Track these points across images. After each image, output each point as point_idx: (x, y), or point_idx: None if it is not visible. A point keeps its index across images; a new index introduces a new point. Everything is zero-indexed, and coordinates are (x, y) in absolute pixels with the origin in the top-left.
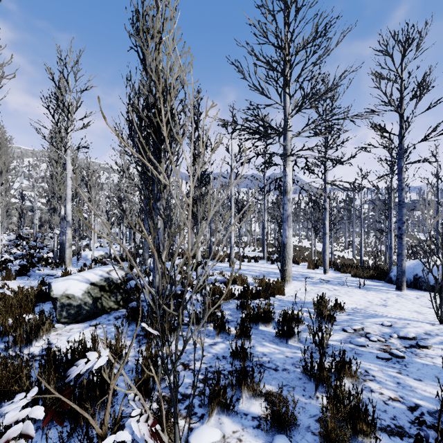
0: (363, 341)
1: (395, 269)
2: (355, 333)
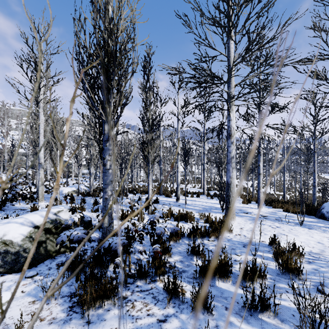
0: None
1: (326, 206)
2: None
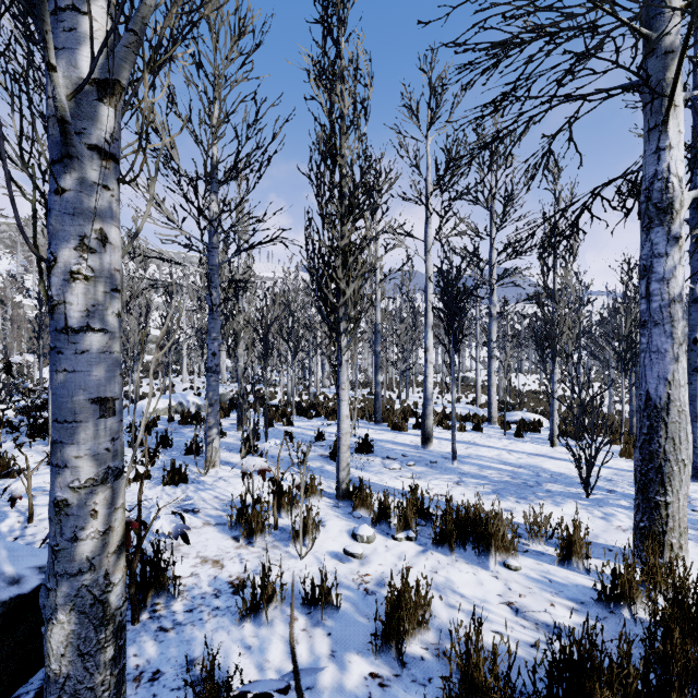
0: None
1: None
2: None
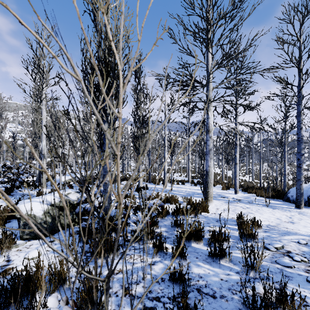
0: (289, 262)
1: (292, 191)
2: (277, 252)
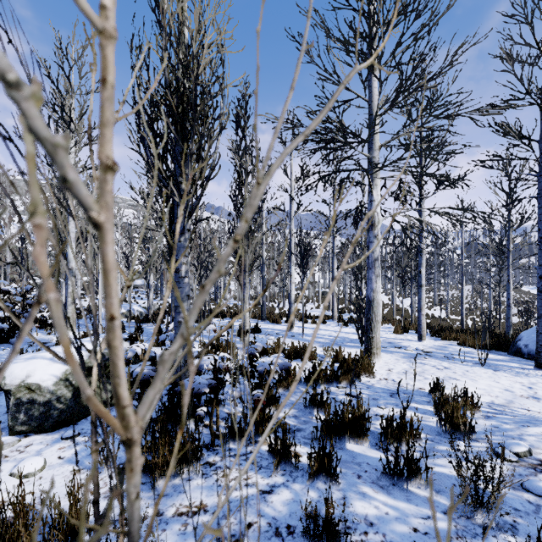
0: None
1: (525, 336)
2: (521, 463)
